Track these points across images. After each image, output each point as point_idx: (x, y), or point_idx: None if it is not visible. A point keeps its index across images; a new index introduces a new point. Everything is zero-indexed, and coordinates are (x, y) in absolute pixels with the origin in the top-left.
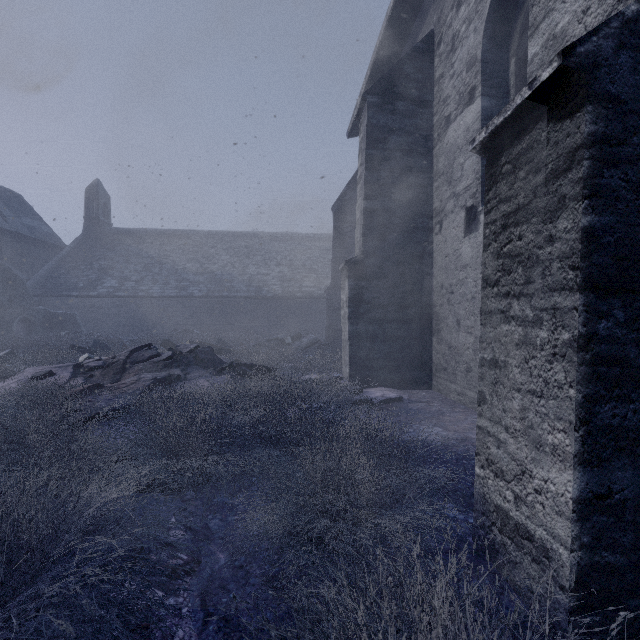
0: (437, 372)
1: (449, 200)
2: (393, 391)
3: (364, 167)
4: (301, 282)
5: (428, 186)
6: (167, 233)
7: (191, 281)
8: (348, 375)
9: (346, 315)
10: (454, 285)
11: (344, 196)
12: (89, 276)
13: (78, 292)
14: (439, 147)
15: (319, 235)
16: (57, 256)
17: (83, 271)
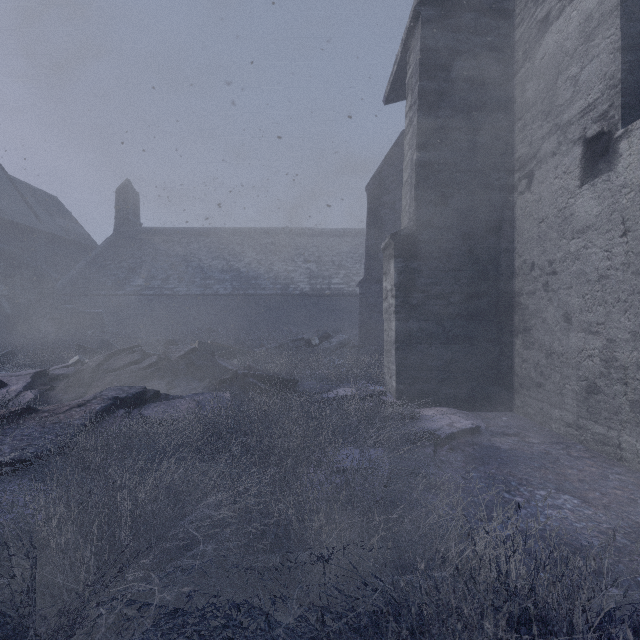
0: (523, 388)
1: (547, 138)
2: (460, 414)
3: (416, 106)
4: (330, 279)
5: (507, 128)
6: (194, 231)
7: (216, 279)
8: (394, 389)
9: (391, 308)
10: (558, 261)
11: (380, 173)
12: (118, 275)
13: (106, 291)
14: (526, 69)
15: (348, 230)
16: (88, 256)
17: (112, 270)
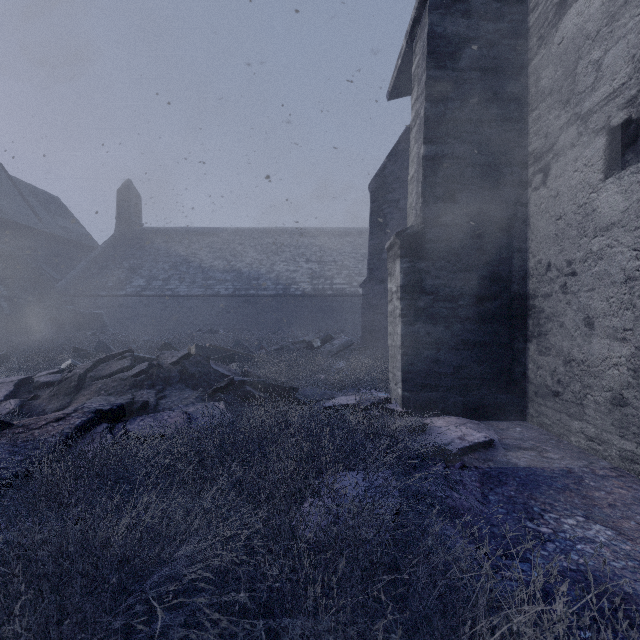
0: (538, 397)
1: (565, 129)
2: (470, 424)
3: (424, 96)
4: (332, 279)
5: (520, 120)
6: (195, 231)
7: (218, 279)
8: (400, 397)
9: (397, 311)
10: (578, 261)
11: (383, 171)
12: (118, 275)
13: (107, 291)
14: (541, 56)
15: (351, 229)
16: (89, 256)
17: (113, 270)
